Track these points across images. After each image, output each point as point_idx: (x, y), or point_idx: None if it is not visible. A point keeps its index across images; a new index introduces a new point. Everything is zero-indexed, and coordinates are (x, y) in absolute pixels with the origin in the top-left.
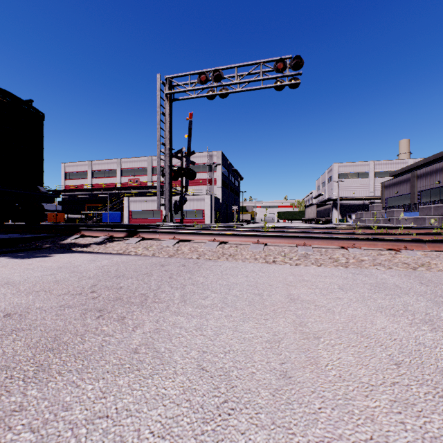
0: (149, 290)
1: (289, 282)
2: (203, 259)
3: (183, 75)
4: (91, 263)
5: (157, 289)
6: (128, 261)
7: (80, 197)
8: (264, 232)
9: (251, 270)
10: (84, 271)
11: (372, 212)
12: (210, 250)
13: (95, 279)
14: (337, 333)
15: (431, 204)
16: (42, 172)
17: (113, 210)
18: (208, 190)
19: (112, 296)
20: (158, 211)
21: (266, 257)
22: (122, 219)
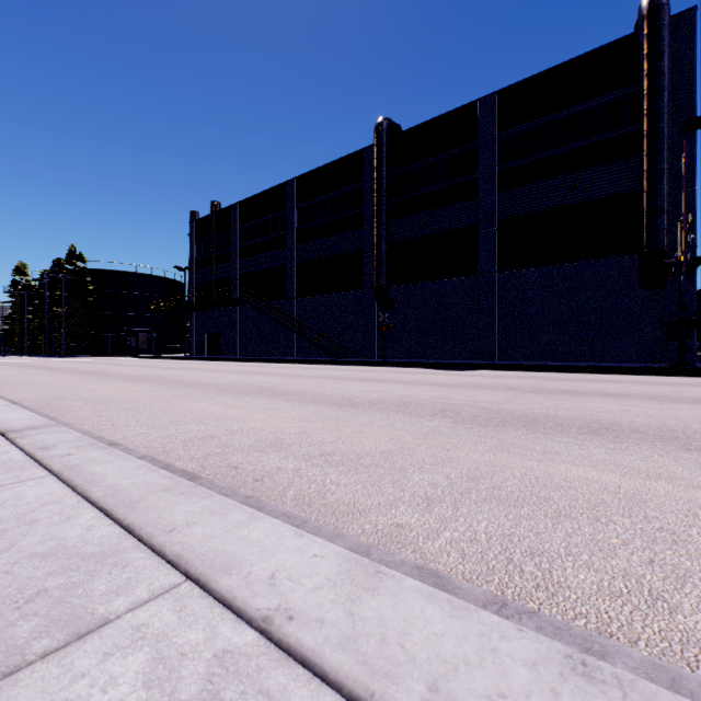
0: None
1: None
2: None
3: None
4: None
5: None
6: None
7: None
8: None
9: None
10: None
11: None
12: None
13: None
14: None
15: None
16: None
17: None
18: None
19: None
20: None
21: None
22: None
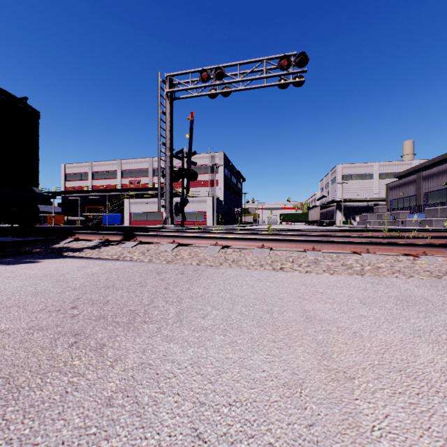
0: (139, 305)
1: (302, 295)
2: (203, 265)
3: (184, 72)
4: (81, 270)
5: (149, 304)
6: (122, 267)
7: (80, 199)
8: (268, 235)
9: (257, 279)
10: (71, 280)
11: (376, 214)
12: (212, 256)
13: (80, 291)
14: (374, 371)
15: (438, 206)
16: (37, 172)
17: (113, 211)
18: (210, 192)
19: (95, 314)
20: (159, 213)
21: (273, 264)
22: (122, 221)
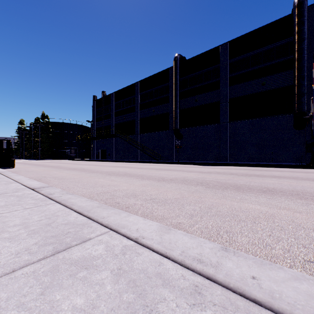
0: None
1: None
2: None
3: None
4: None
5: None
6: None
7: None
8: None
9: None
10: None
11: None
12: None
13: None
14: None
15: None
16: None
17: None
18: None
19: None
20: None
21: None
22: None
